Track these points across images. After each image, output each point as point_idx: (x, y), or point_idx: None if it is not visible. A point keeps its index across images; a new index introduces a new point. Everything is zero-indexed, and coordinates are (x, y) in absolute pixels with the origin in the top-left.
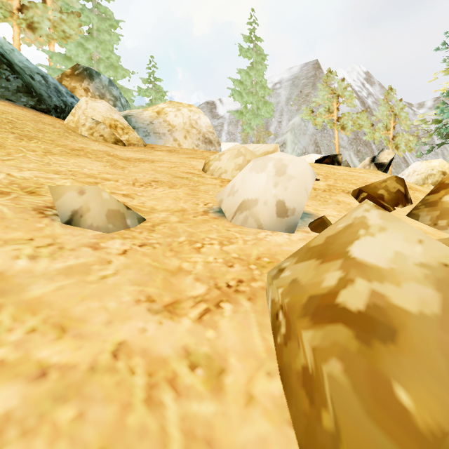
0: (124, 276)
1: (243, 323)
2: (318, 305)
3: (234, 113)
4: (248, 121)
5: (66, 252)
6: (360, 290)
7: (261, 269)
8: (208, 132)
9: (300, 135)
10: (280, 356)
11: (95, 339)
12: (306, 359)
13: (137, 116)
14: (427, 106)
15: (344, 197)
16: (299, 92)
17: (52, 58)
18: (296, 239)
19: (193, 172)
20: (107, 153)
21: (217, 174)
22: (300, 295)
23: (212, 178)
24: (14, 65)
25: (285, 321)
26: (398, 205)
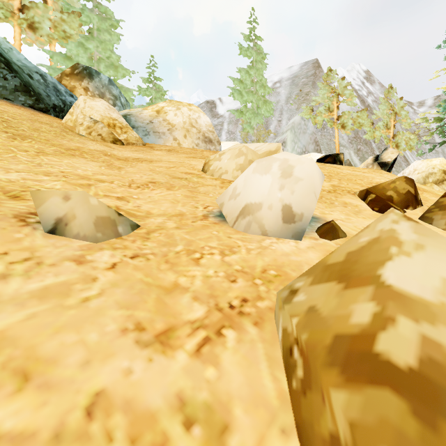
0: (110, 297)
1: (250, 357)
2: (348, 351)
3: (234, 112)
4: (247, 120)
5: (44, 269)
6: (407, 335)
7: (267, 284)
8: (207, 131)
9: (300, 133)
10: (297, 406)
11: (66, 390)
12: (335, 425)
13: (136, 115)
14: (427, 104)
15: (350, 199)
16: (299, 91)
17: (52, 58)
18: (304, 247)
19: (192, 173)
20: (104, 153)
21: (217, 174)
22: (322, 332)
23: (212, 179)
24: (12, 64)
25: (303, 362)
26: (409, 208)
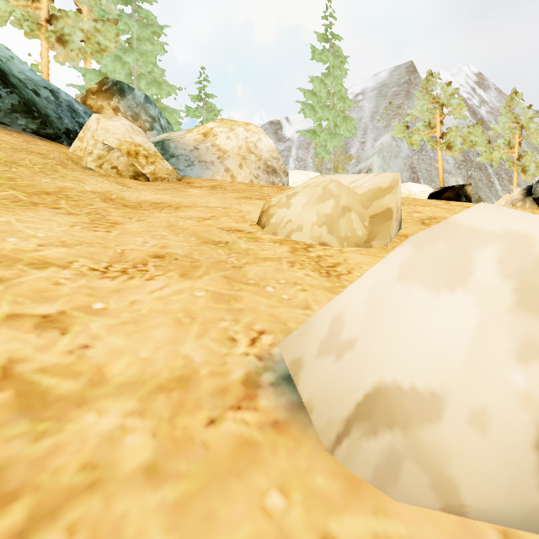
0: None
1: None
2: None
3: (305, 133)
4: (322, 142)
5: None
6: None
7: None
8: (270, 158)
9: (391, 158)
10: None
11: None
12: None
13: (177, 139)
14: None
15: None
16: (388, 104)
17: (85, 76)
18: None
19: (240, 229)
20: (105, 197)
21: (283, 232)
22: None
23: (273, 242)
24: (9, 76)
25: None
26: None
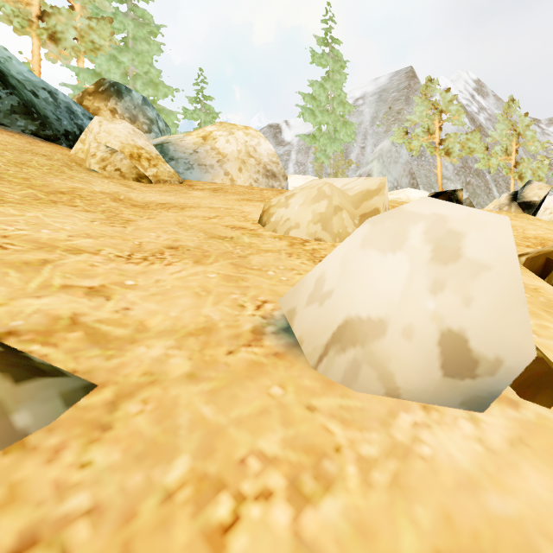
0: None
1: None
2: None
3: (305, 137)
4: (322, 147)
5: None
6: None
7: None
8: (270, 162)
9: (390, 163)
10: None
11: None
12: None
13: (176, 142)
14: None
15: None
16: (387, 109)
17: (78, 75)
18: (501, 443)
19: (243, 227)
20: (114, 197)
21: (282, 229)
22: None
23: (274, 237)
24: (8, 77)
25: None
26: None
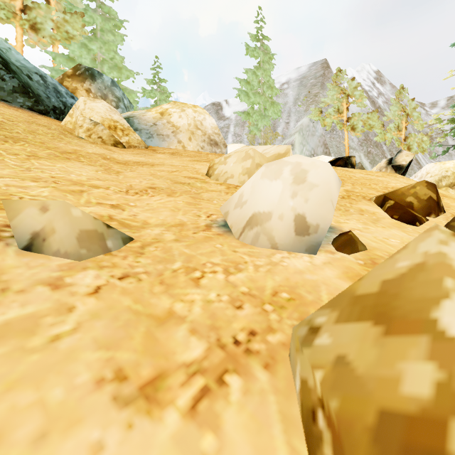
0: (87, 333)
1: (259, 417)
2: (405, 444)
3: (241, 114)
4: (254, 122)
5: (9, 297)
6: None
7: (279, 310)
8: (213, 133)
9: (309, 136)
10: None
11: None
12: None
13: (139, 117)
14: (440, 105)
15: (366, 205)
16: (307, 93)
17: (55, 59)
18: (320, 263)
19: (196, 177)
20: (103, 157)
21: (222, 179)
22: (360, 401)
23: (216, 184)
24: (10, 64)
25: (332, 438)
26: (431, 215)
